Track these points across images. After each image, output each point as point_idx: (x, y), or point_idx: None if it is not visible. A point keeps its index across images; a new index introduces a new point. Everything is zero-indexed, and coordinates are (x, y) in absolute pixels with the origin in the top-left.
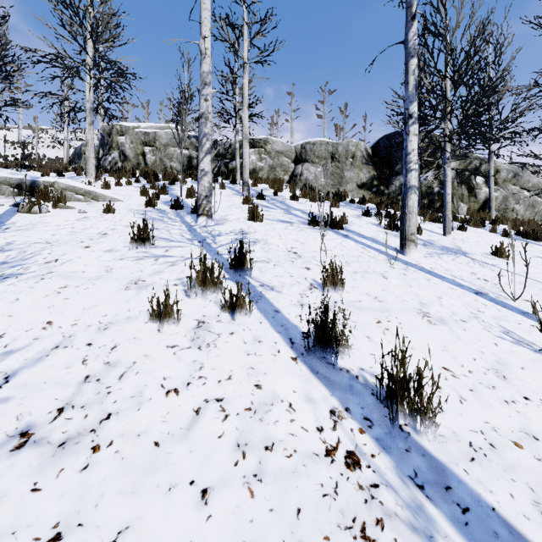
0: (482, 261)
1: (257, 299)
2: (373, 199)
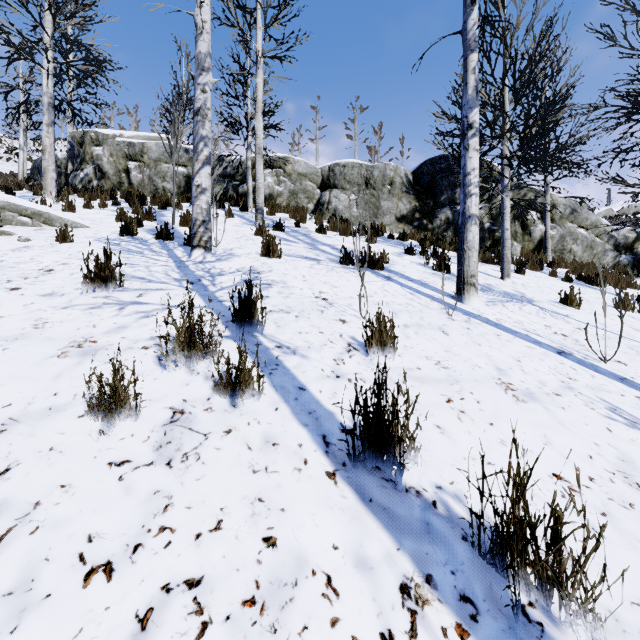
0: (552, 310)
1: (272, 369)
2: (415, 235)
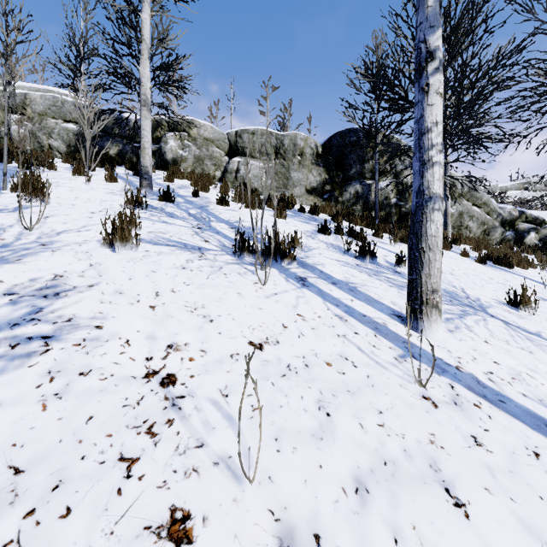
0: (518, 325)
1: None
2: (325, 208)
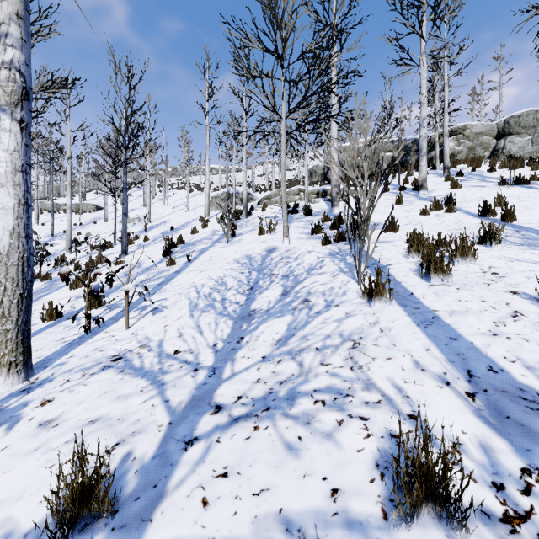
0: None
1: (458, 210)
2: None
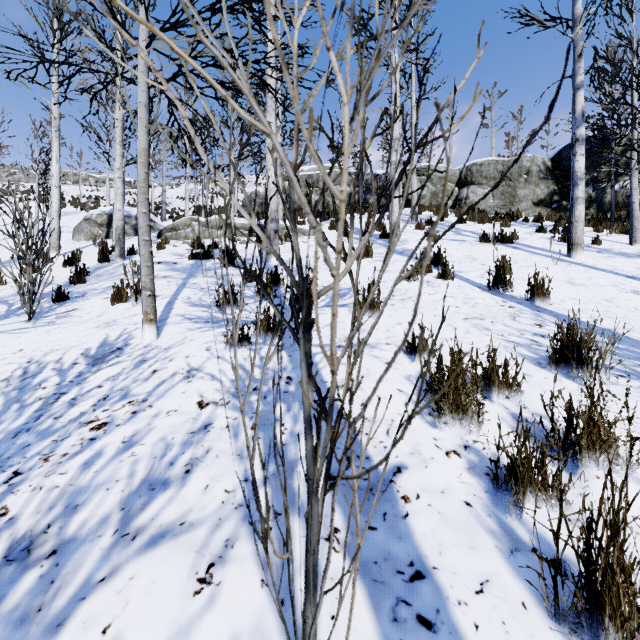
0: None
1: (454, 275)
2: (551, 216)
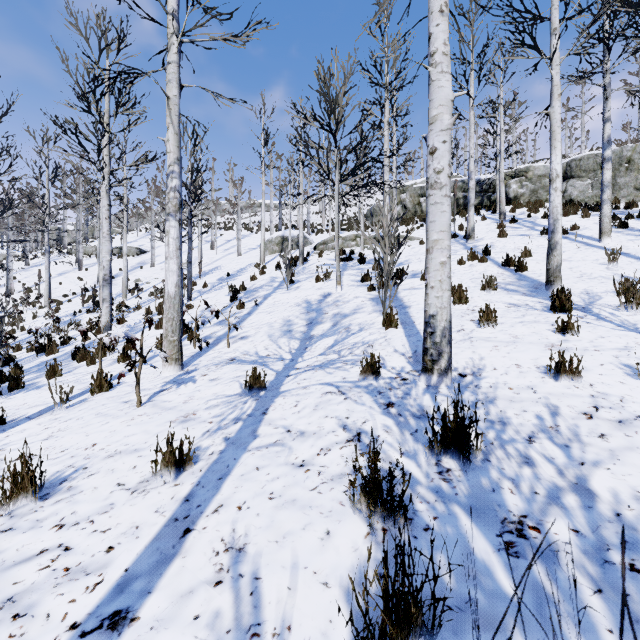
0: None
1: (491, 260)
2: None
